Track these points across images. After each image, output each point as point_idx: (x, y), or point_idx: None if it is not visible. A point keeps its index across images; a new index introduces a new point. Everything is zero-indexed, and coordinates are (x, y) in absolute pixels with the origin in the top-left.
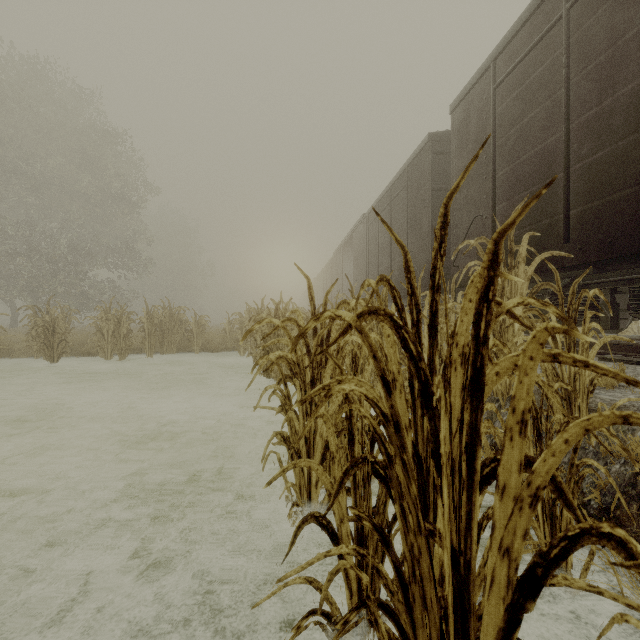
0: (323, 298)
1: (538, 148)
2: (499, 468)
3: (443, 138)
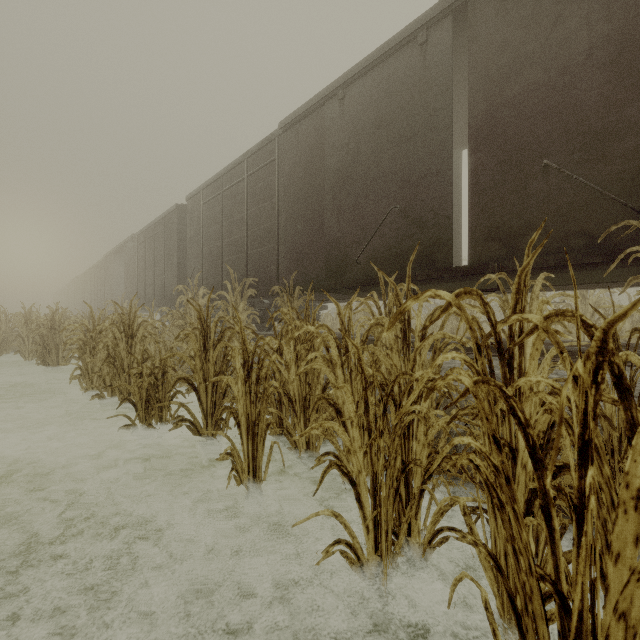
0: (90, 298)
1: (216, 245)
2: (136, 349)
3: (186, 209)
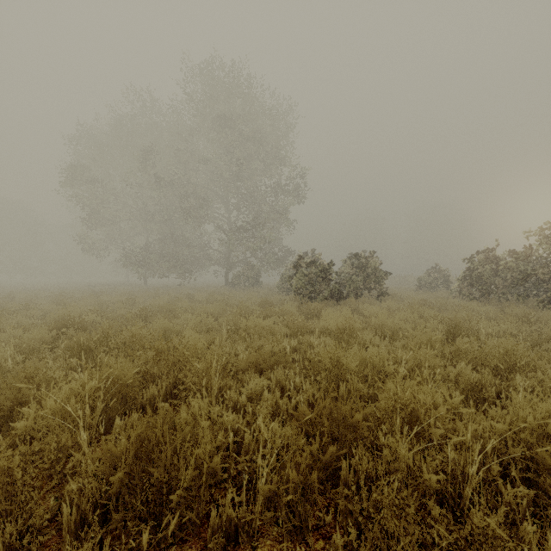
0: None
1: None
2: None
3: None
